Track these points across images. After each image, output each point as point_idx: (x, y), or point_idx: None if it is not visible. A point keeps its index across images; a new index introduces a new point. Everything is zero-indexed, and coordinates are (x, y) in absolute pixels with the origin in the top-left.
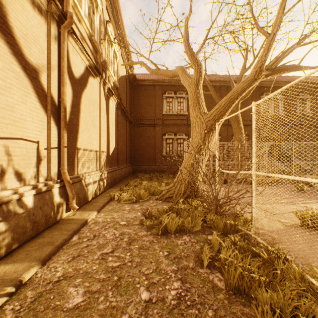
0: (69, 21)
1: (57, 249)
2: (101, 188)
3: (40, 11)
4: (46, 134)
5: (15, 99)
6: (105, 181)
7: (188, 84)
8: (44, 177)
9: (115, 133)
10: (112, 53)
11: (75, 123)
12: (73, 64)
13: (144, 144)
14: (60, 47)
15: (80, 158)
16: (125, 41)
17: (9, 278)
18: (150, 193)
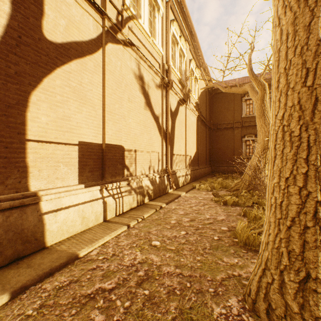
0: (171, 85)
1: (170, 202)
2: (186, 180)
3: (159, 87)
4: (161, 148)
5: (152, 134)
6: (189, 176)
7: (255, 100)
8: (160, 170)
9: (196, 140)
10: (193, 80)
11: (172, 139)
12: (171, 105)
13: (223, 147)
14: (166, 100)
15: (174, 160)
16: (204, 65)
17: (157, 204)
18: (222, 186)
